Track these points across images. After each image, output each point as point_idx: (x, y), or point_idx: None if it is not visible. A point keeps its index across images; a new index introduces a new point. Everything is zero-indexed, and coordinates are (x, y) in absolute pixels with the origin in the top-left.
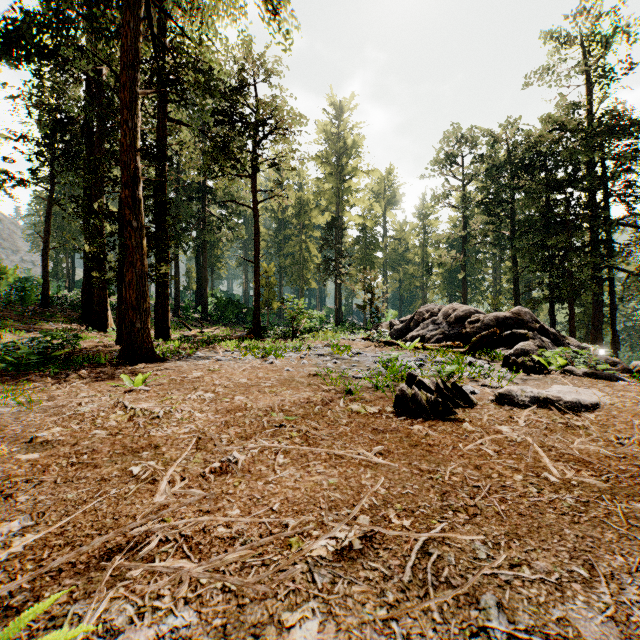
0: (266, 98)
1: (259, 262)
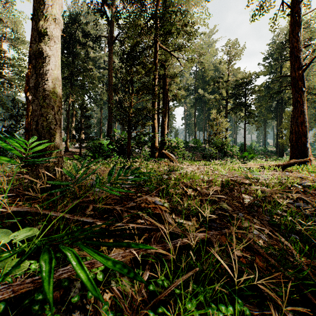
0: None
1: None
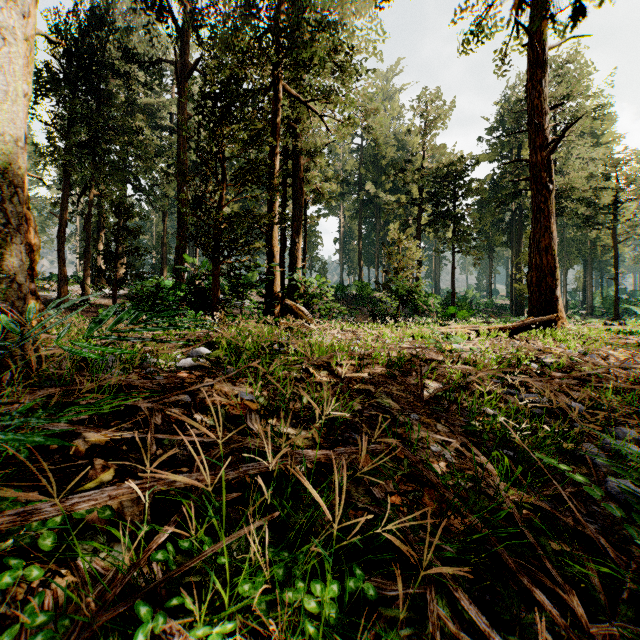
0: (626, 173)
1: (617, 278)
